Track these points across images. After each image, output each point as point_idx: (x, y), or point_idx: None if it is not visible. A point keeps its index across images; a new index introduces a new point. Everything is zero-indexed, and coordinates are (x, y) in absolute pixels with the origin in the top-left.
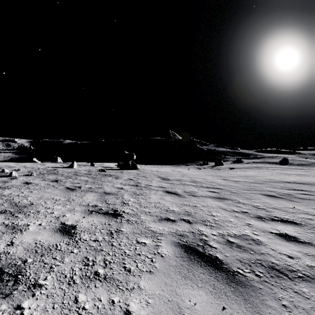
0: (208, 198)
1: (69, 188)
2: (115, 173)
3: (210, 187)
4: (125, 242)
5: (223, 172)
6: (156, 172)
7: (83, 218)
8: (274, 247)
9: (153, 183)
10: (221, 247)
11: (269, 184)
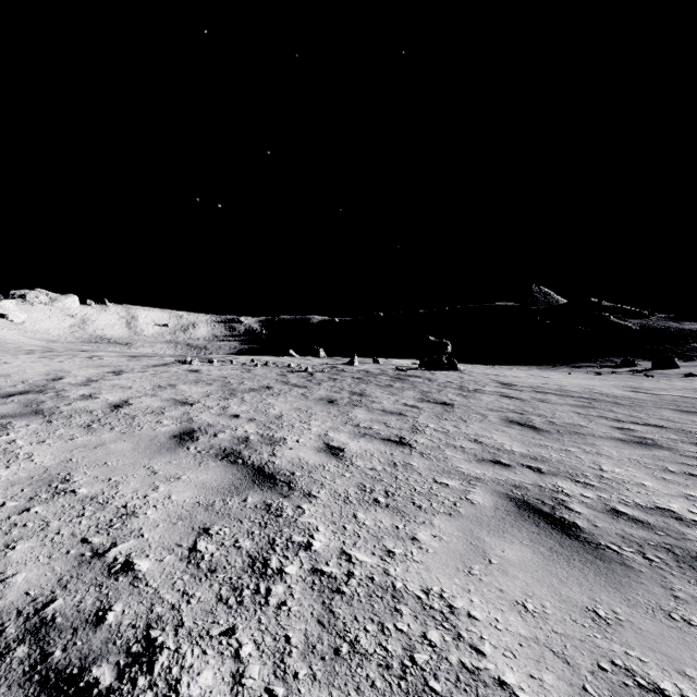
0: (566, 405)
1: (381, 385)
2: (423, 375)
3: (585, 397)
4: (460, 414)
5: (653, 380)
6: (494, 376)
7: (418, 403)
8: (596, 429)
9: (486, 388)
10: (542, 424)
11: None
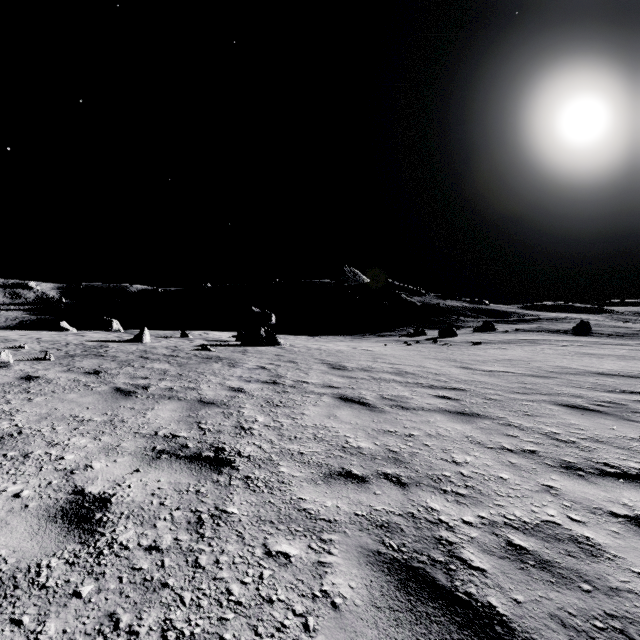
0: (436, 413)
1: (121, 391)
2: (230, 355)
3: (437, 386)
4: (232, 553)
5: (458, 350)
6: (317, 351)
7: (135, 473)
8: (639, 567)
9: (311, 376)
10: (497, 569)
11: (564, 378)
